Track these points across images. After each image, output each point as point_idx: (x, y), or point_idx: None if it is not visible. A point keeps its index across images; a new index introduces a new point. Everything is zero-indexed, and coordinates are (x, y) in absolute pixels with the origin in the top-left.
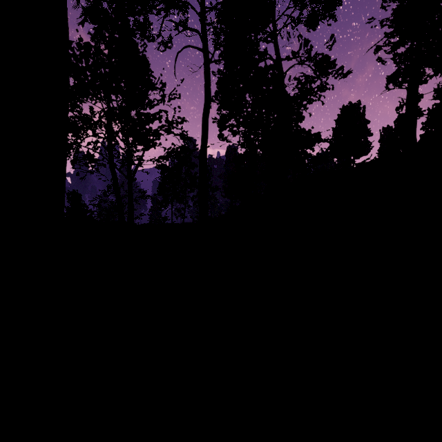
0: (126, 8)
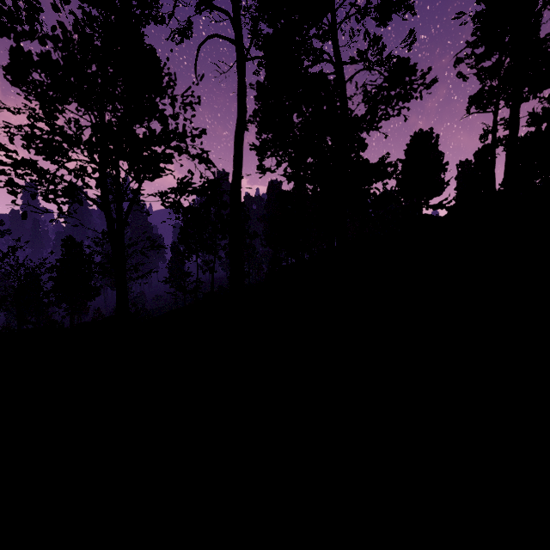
0: None
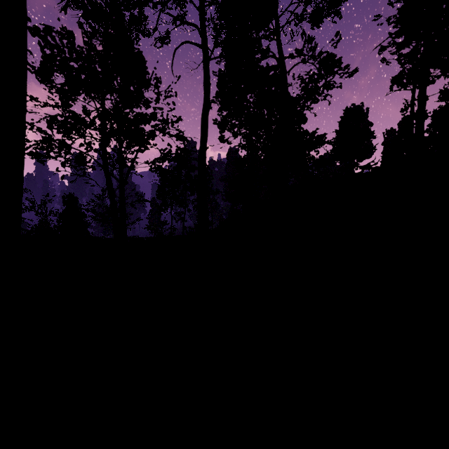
0: (121, 2)
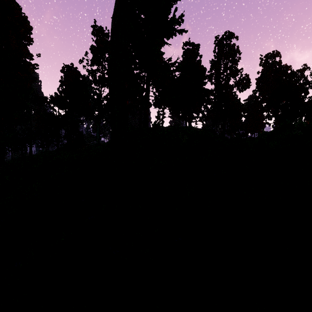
0: None
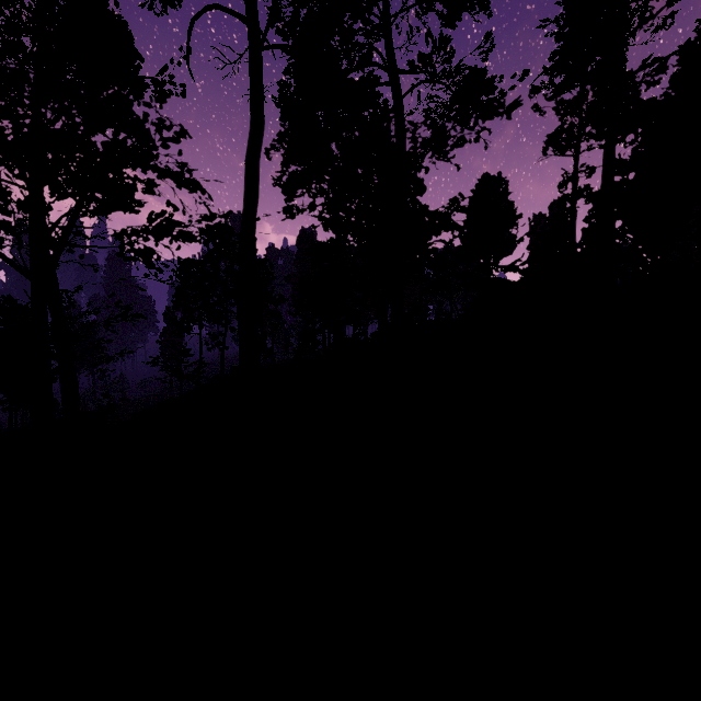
0: None
